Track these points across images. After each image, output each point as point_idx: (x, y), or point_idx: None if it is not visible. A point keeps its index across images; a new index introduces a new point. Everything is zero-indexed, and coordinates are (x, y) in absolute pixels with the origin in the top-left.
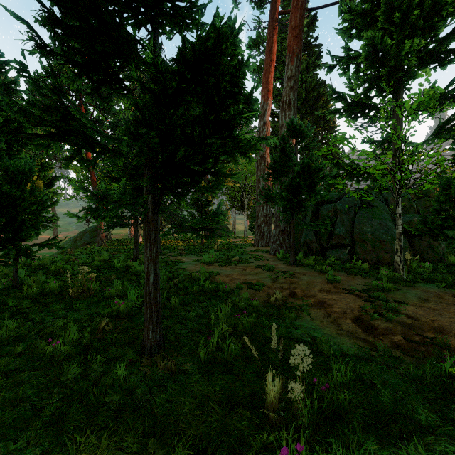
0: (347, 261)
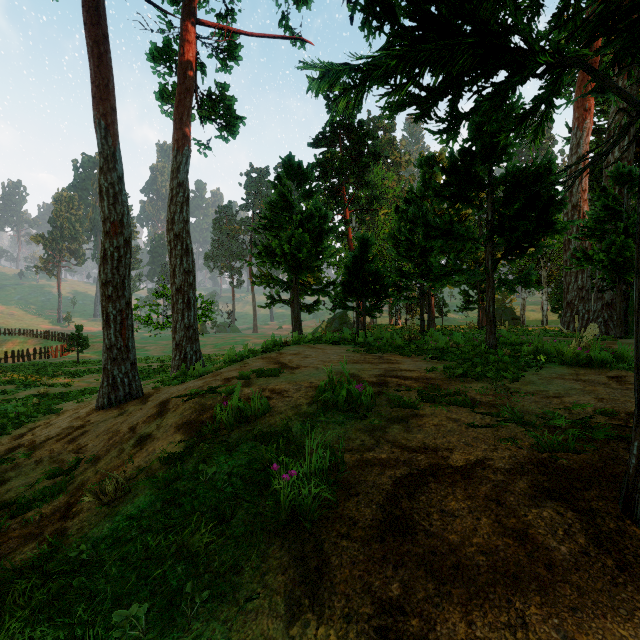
0: None
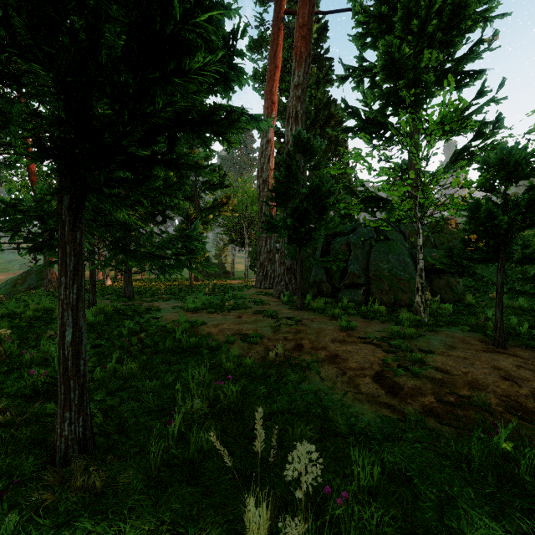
0: (362, 304)
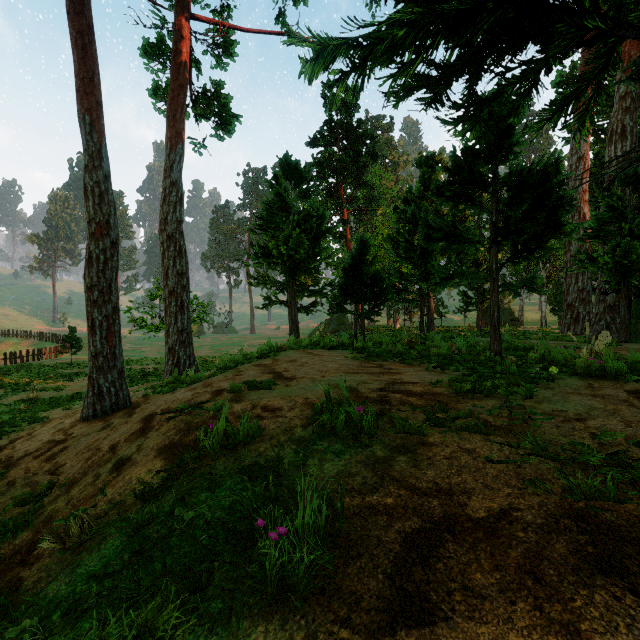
0: None
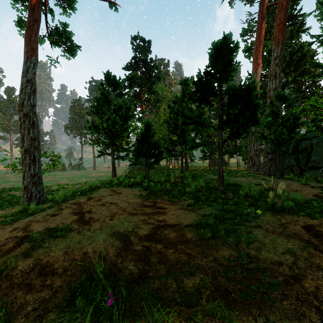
0: (320, 178)
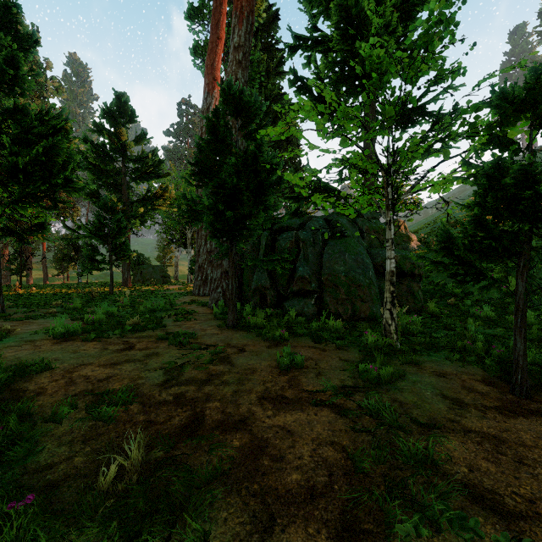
0: (313, 317)
